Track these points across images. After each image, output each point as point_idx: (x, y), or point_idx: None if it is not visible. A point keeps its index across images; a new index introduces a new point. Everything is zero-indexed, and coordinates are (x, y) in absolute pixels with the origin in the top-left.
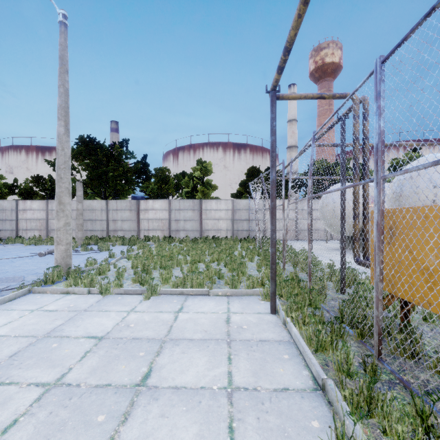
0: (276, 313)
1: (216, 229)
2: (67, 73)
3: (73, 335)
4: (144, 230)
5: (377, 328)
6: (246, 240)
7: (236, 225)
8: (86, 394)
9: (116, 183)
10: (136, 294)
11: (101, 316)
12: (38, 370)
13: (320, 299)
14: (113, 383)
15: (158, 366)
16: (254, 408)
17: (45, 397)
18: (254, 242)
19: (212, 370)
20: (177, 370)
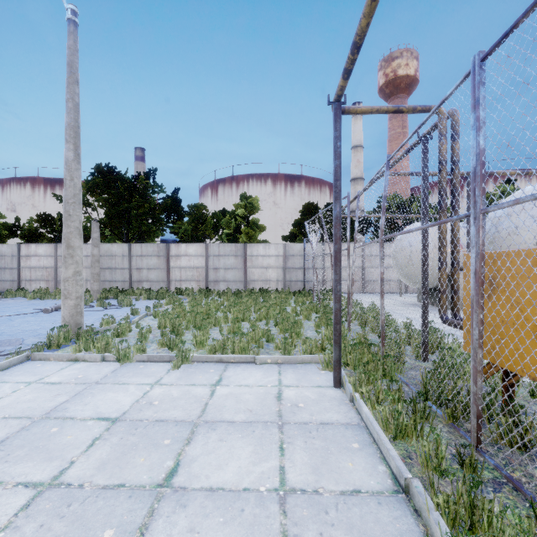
0: (340, 386)
1: (264, 280)
2: (77, 83)
3: (80, 415)
4: (175, 281)
5: (475, 409)
6: (301, 293)
7: (288, 275)
8: (90, 499)
9: (141, 222)
10: (163, 362)
11: (117, 391)
12: (30, 465)
13: (397, 368)
14: (127, 483)
15: (188, 458)
16: (314, 519)
17: (35, 503)
18: (310, 295)
19: (258, 464)
20: (212, 464)
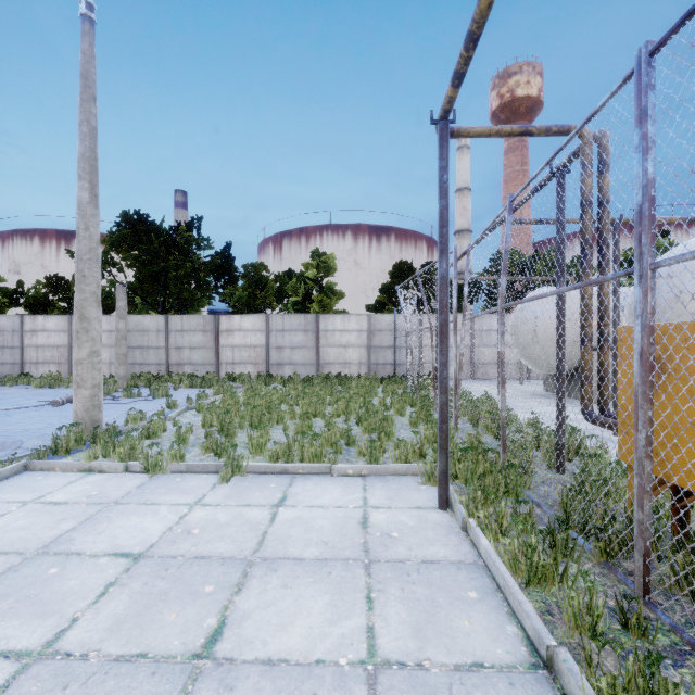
0: (448, 508)
1: (342, 363)
2: (93, 101)
3: (90, 550)
4: (226, 364)
5: (641, 544)
6: (391, 379)
7: (374, 356)
8: (96, 678)
9: (181, 287)
10: (207, 473)
11: (143, 514)
12: (15, 624)
13: (523, 482)
14: (150, 653)
15: (237, 614)
16: None
17: (16, 684)
18: (403, 383)
19: (337, 623)
20: (272, 623)
